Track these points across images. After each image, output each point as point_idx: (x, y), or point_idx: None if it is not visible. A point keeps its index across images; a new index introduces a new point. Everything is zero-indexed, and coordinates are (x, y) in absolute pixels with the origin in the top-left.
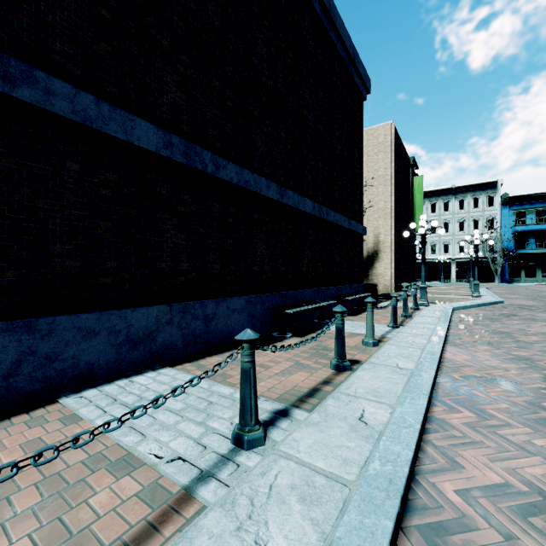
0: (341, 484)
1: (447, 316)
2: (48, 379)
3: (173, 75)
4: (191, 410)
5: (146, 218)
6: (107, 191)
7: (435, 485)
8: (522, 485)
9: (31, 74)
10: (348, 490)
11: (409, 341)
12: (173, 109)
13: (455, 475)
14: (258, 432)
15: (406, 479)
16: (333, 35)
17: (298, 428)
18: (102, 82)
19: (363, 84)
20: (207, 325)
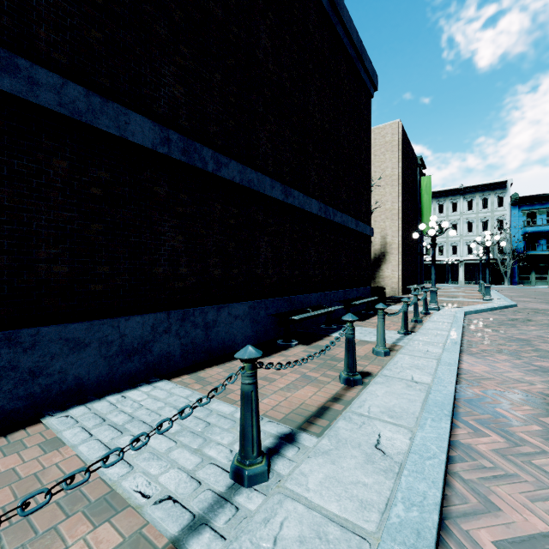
0: (359, 536)
1: (460, 321)
2: (31, 396)
3: (171, 67)
4: (186, 434)
5: (141, 220)
6: (98, 190)
7: (469, 534)
8: None
9: (11, 62)
10: (368, 546)
11: (423, 350)
12: (171, 103)
13: (491, 520)
14: (261, 465)
15: (437, 531)
16: (339, 29)
17: (306, 458)
18: (93, 72)
19: (371, 81)
20: (208, 333)
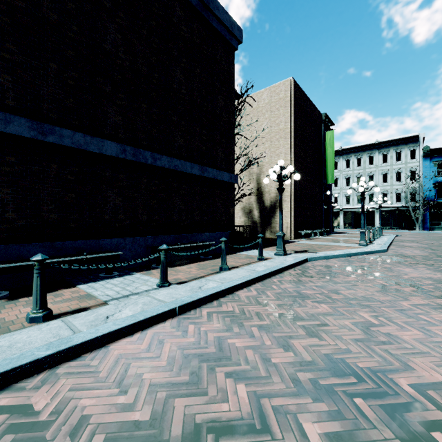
0: None
1: (271, 269)
2: None
3: None
4: None
5: None
6: None
7: None
8: None
9: None
10: None
11: (108, 314)
12: None
13: None
14: None
15: None
16: None
17: None
18: None
19: (230, 33)
20: None
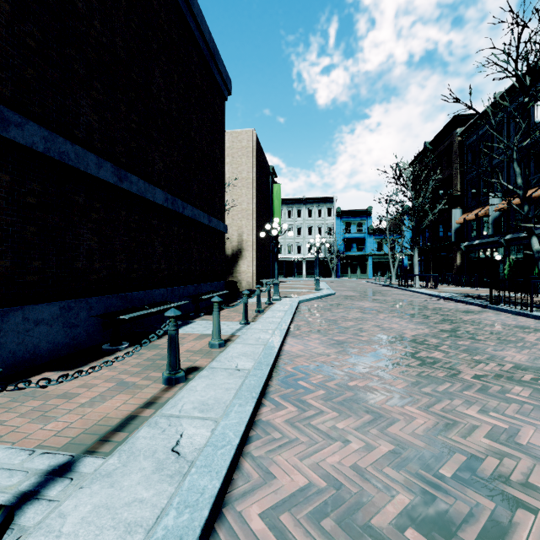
0: None
1: (293, 309)
2: None
3: None
4: None
5: None
6: None
7: (242, 514)
8: (322, 481)
9: None
10: None
11: (256, 338)
12: None
13: (265, 491)
14: None
15: (202, 528)
16: (190, 20)
17: (76, 491)
18: None
19: (225, 84)
20: None
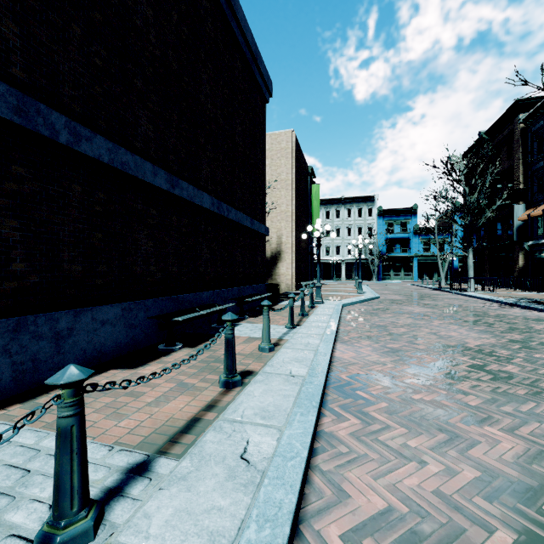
0: None
1: (338, 313)
2: None
3: None
4: None
5: None
6: None
7: (320, 534)
8: (403, 506)
9: None
10: None
11: (304, 342)
12: None
13: (341, 511)
14: (84, 521)
15: None
16: (234, 25)
17: (156, 492)
18: None
19: (266, 86)
20: (59, 345)
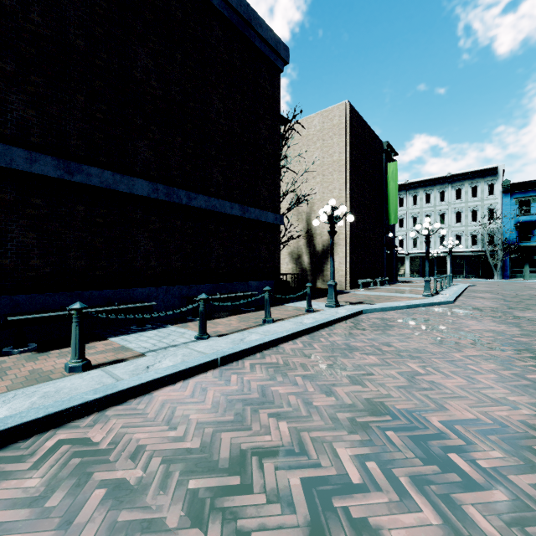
0: None
1: (319, 322)
2: None
3: None
4: None
5: None
6: None
7: None
8: None
9: None
10: None
11: (147, 364)
12: None
13: None
14: None
15: None
16: None
17: None
18: None
19: (275, 53)
20: None
